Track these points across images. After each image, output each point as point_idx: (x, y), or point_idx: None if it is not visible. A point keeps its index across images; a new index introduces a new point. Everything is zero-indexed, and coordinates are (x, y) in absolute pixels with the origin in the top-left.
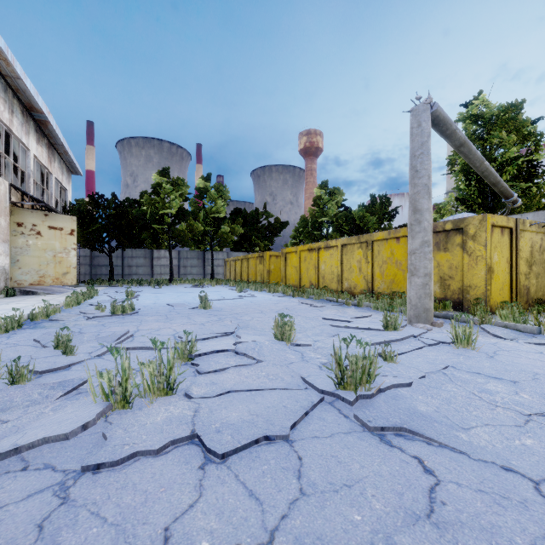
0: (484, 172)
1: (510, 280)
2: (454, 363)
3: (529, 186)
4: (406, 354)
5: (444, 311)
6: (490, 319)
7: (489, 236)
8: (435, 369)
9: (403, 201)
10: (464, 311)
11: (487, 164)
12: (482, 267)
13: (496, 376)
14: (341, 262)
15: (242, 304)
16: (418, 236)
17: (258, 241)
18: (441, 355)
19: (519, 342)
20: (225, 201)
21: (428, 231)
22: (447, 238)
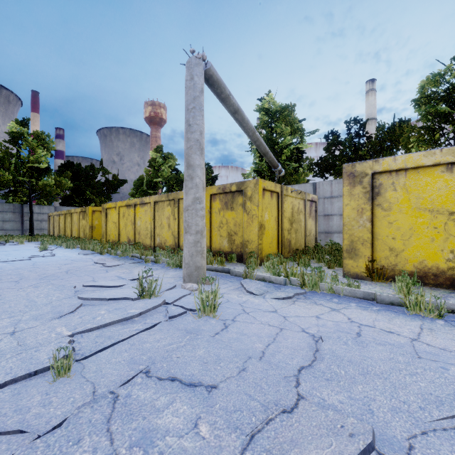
0: (257, 142)
1: (278, 235)
2: (155, 361)
3: (298, 166)
4: (117, 346)
5: (231, 263)
6: (251, 273)
7: (261, 198)
8: (123, 379)
9: (228, 172)
10: (244, 262)
11: (258, 135)
12: (256, 225)
13: (193, 382)
14: (153, 218)
15: (12, 268)
16: (191, 192)
17: (93, 196)
18: (164, 338)
19: (264, 298)
20: (48, 151)
21: (200, 187)
22: (233, 198)
